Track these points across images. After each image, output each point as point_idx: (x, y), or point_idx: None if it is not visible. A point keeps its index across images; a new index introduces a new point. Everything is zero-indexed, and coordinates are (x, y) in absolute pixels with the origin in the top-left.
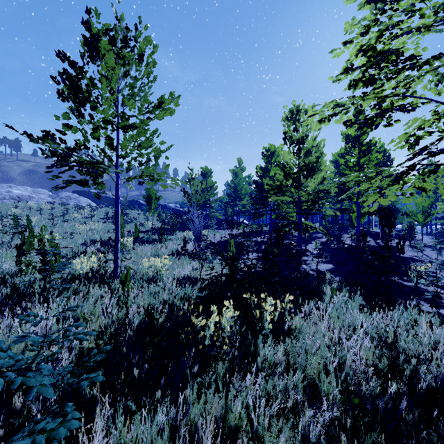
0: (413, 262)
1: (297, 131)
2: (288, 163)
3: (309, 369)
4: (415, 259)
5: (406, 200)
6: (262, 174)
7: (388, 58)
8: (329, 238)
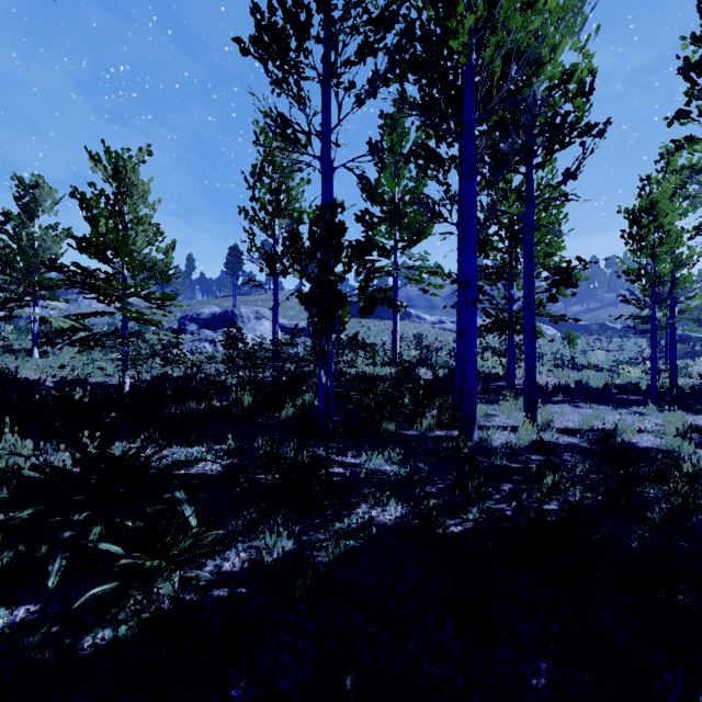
0: None
1: None
2: None
3: None
4: None
5: None
6: None
7: None
8: None
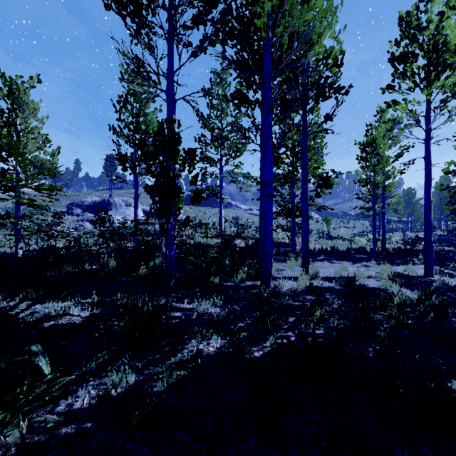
0: None
1: None
2: None
3: None
4: None
5: None
6: None
7: None
8: None
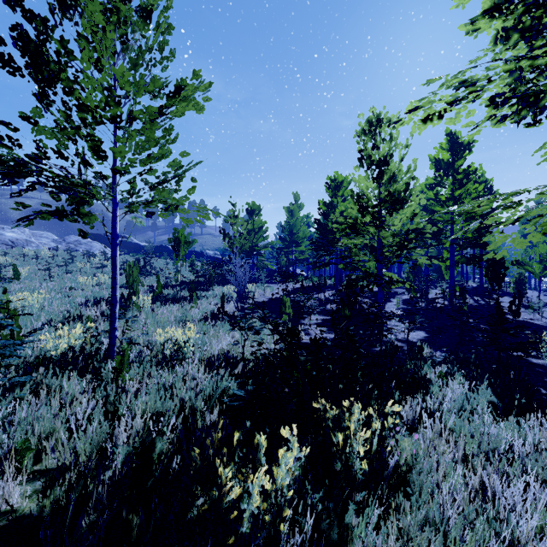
0: (531, 328)
1: (378, 148)
2: (365, 193)
3: None
4: (533, 324)
5: None
6: (326, 211)
7: None
8: (415, 294)
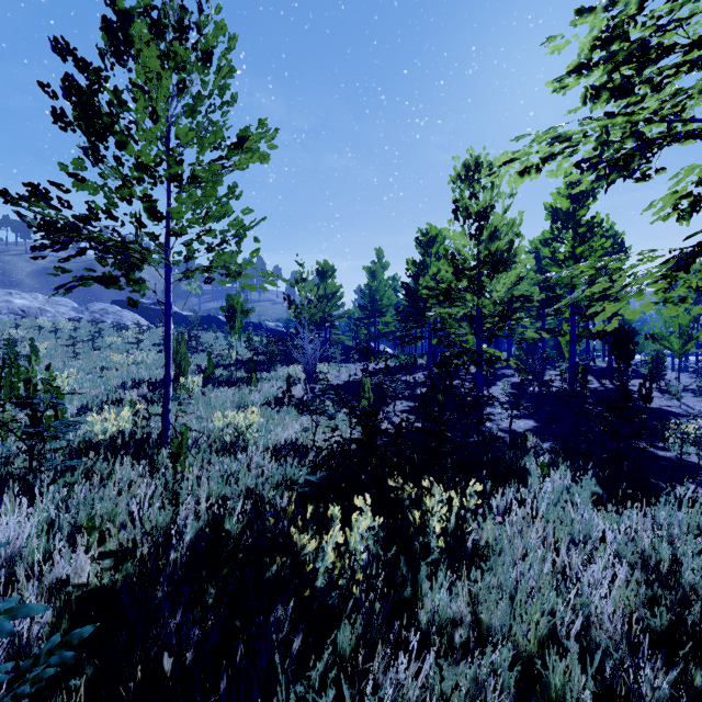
0: (666, 416)
1: (477, 198)
2: (461, 252)
3: (520, 632)
4: (668, 412)
5: (673, 310)
6: (416, 273)
7: (650, 54)
8: (526, 376)
